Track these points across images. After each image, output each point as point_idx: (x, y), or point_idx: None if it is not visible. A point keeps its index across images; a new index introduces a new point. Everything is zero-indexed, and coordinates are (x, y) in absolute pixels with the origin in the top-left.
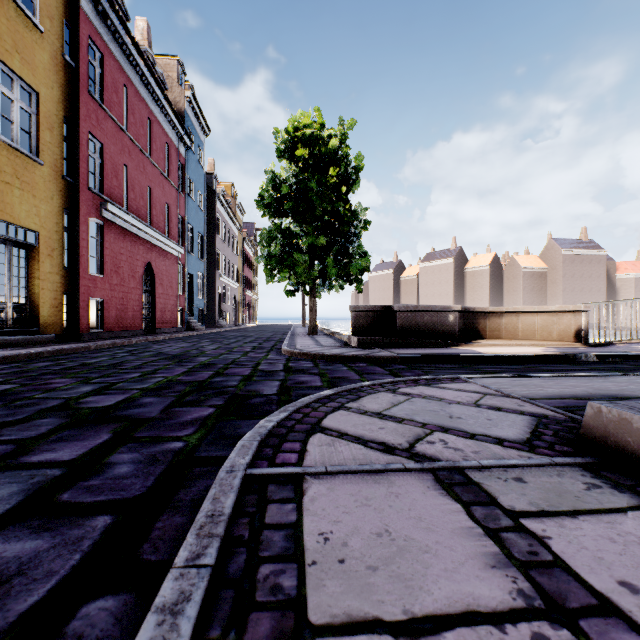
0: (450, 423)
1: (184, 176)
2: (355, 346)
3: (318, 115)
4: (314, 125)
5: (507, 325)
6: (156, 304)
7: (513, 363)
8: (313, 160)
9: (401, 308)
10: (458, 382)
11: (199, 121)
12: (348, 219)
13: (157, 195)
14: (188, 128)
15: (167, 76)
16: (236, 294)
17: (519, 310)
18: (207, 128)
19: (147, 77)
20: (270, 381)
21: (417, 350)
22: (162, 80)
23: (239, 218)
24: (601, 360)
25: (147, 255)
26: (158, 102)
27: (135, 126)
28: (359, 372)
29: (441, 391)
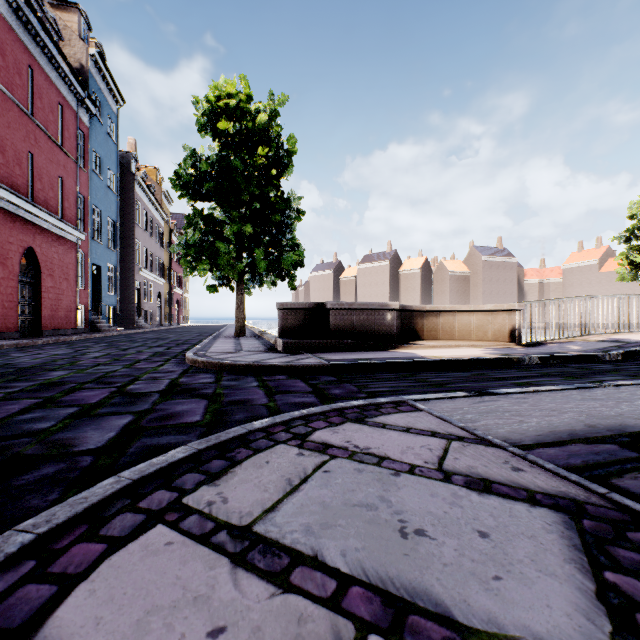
0: (404, 566)
1: (87, 148)
2: (280, 350)
3: (244, 84)
4: (240, 95)
5: (444, 325)
6: (42, 300)
7: (459, 369)
8: (239, 136)
9: (335, 305)
10: (404, 410)
11: (109, 87)
12: (280, 207)
13: (44, 165)
14: (93, 92)
15: (64, 26)
16: (161, 291)
17: (456, 309)
18: (120, 97)
19: (25, 13)
20: (118, 416)
21: (352, 354)
22: (54, 27)
23: (166, 207)
24: (543, 362)
25: (27, 238)
26: (45, 49)
27: (6, 71)
28: (271, 390)
29: (380, 435)
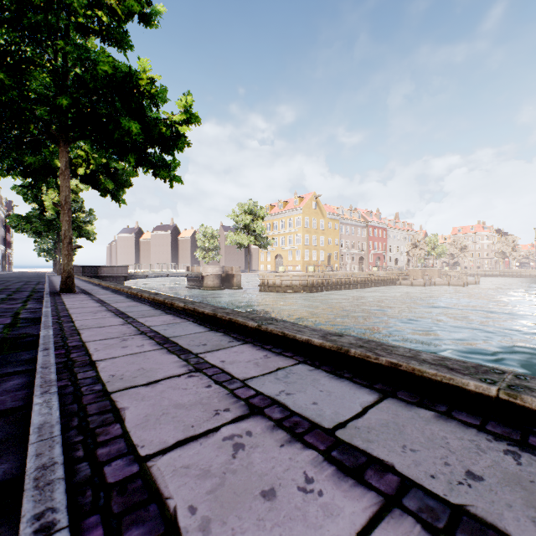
0: None
1: None
2: None
3: None
4: None
5: None
6: None
7: None
8: None
9: None
10: None
11: None
12: None
13: None
14: None
15: None
16: (3, 253)
17: None
18: None
19: None
20: None
21: None
22: None
23: (4, 205)
24: None
25: None
26: None
27: None
28: None
29: None
